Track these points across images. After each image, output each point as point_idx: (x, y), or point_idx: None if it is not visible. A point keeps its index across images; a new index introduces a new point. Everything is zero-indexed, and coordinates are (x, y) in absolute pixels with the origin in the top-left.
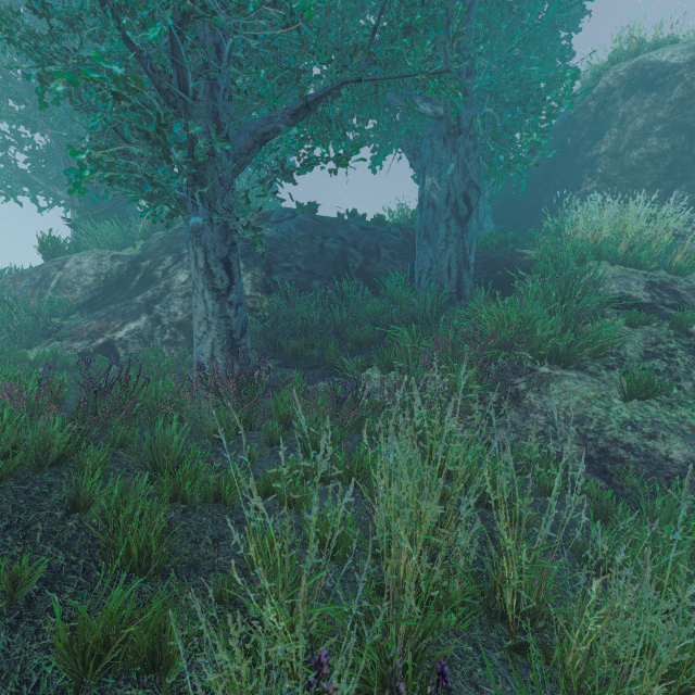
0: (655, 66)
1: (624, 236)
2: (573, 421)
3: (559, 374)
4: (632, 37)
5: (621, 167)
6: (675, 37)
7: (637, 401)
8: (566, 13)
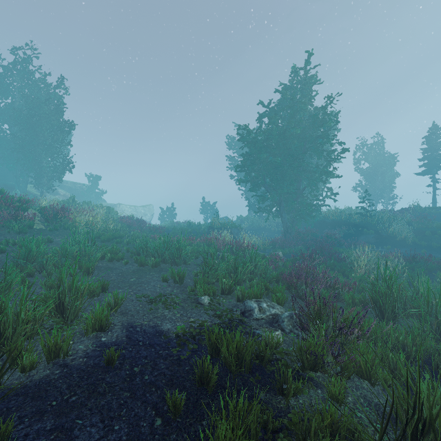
0: None
1: None
2: None
3: None
4: None
5: None
6: None
7: None
8: None
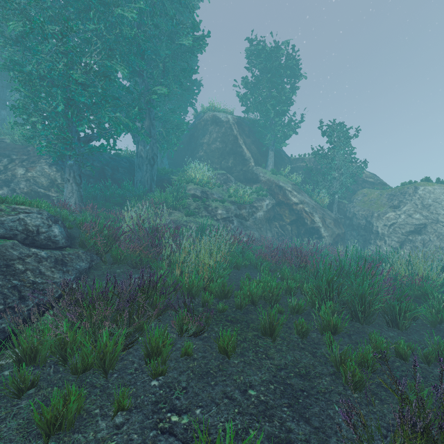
0: (218, 118)
1: (198, 177)
2: (175, 221)
3: (174, 212)
4: (213, 105)
5: (210, 149)
6: (225, 110)
7: (189, 217)
8: (189, 95)
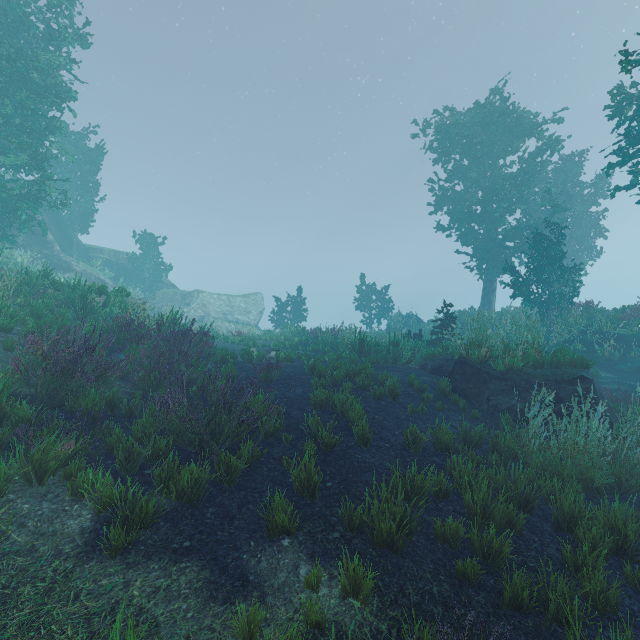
0: None
1: (25, 262)
2: None
3: None
4: None
5: None
6: None
7: None
8: None
